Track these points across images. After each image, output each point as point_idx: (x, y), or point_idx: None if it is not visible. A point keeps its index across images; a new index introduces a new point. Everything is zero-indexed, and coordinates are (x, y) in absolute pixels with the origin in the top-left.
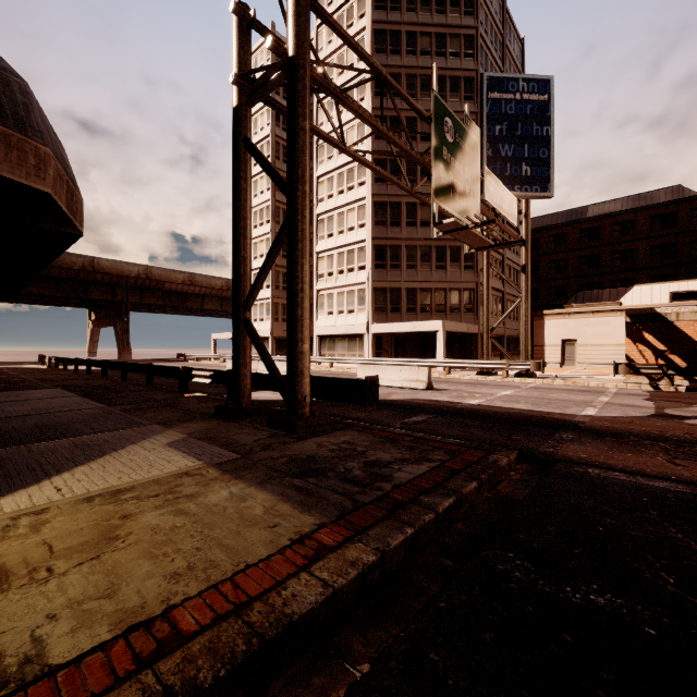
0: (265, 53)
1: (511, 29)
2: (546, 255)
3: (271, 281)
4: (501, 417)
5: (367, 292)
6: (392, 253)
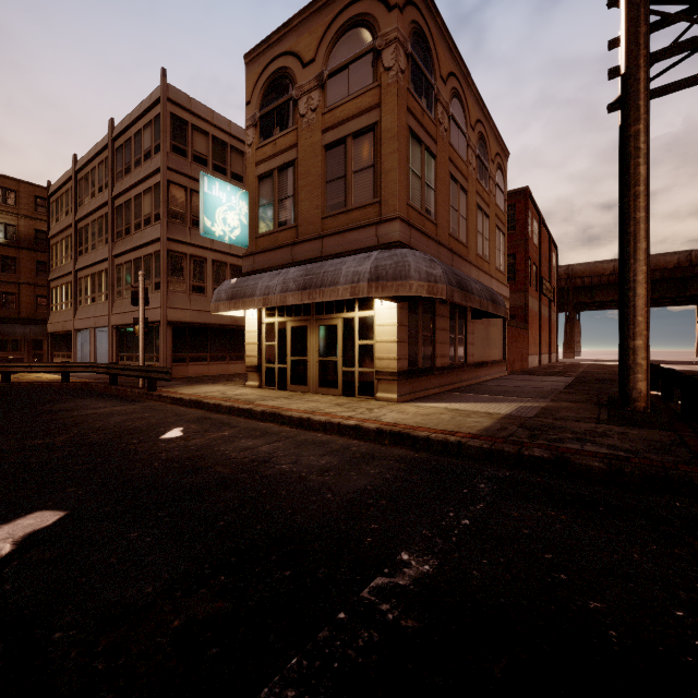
0: None
1: None
2: None
3: None
4: None
5: None
6: None
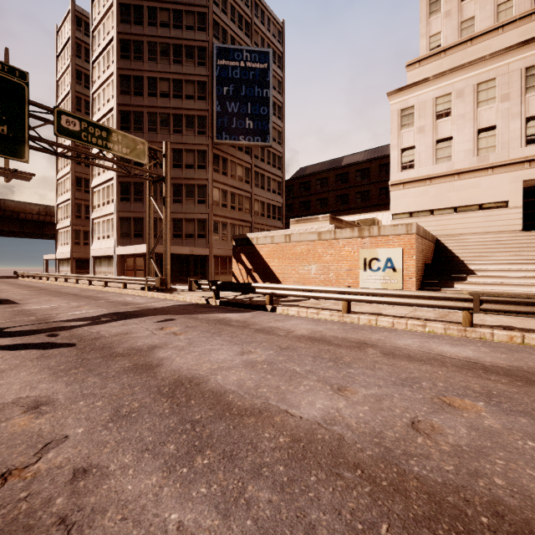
0: (69, 23)
1: (265, 14)
2: (315, 194)
3: (71, 212)
4: None
5: (114, 220)
6: (136, 188)
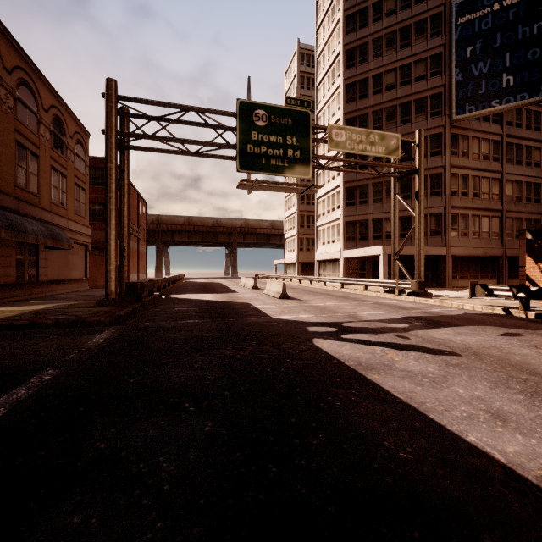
0: (295, 63)
1: None
2: None
3: (297, 222)
4: (219, 312)
5: (340, 225)
6: (360, 191)
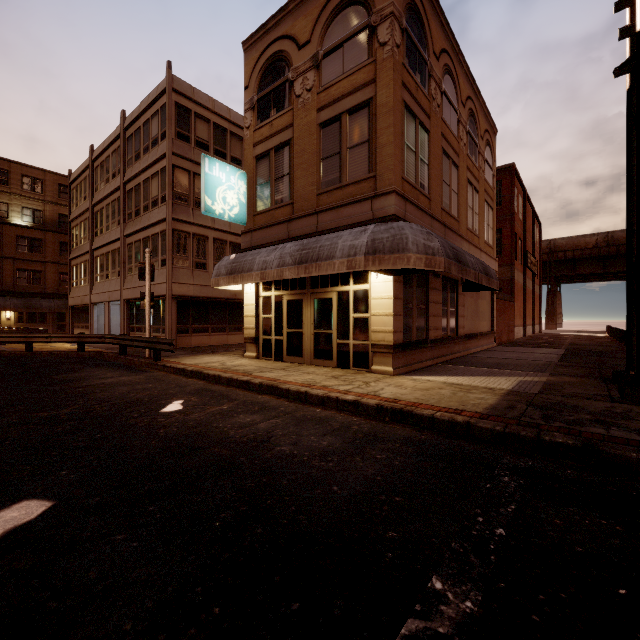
0: None
1: None
2: None
3: None
4: None
5: None
6: None
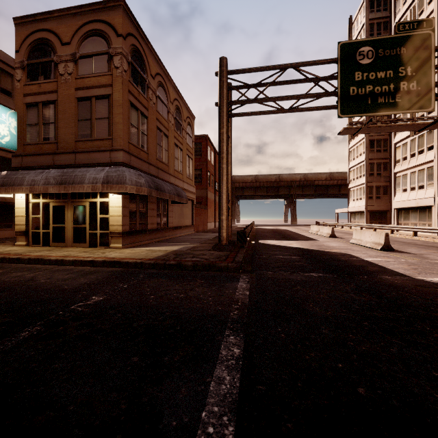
0: (362, 13)
1: None
2: None
3: (365, 171)
4: (332, 265)
5: (433, 169)
6: None
